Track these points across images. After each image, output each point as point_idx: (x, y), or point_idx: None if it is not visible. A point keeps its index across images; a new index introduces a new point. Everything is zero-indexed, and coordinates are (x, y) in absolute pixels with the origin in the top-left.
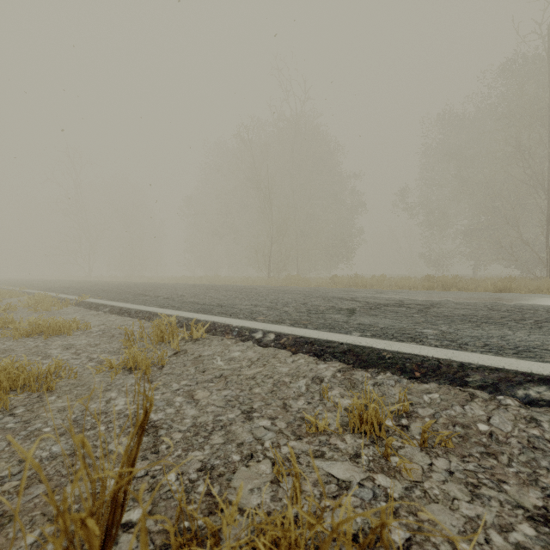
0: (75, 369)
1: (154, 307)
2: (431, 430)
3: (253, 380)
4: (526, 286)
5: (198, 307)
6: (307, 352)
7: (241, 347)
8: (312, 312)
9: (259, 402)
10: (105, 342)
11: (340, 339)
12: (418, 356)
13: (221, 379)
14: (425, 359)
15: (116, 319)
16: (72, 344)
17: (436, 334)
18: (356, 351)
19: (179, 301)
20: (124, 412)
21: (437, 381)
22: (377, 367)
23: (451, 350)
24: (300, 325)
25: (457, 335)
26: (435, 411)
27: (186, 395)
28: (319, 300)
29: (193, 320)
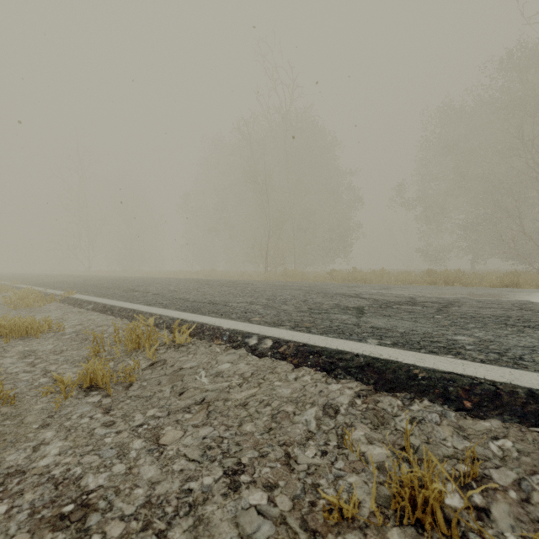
0: (18, 389)
1: (140, 304)
2: (528, 521)
3: (243, 409)
4: (532, 281)
5: (187, 304)
6: (313, 366)
7: (232, 357)
8: (315, 311)
9: (250, 451)
10: (73, 347)
11: (354, 349)
12: (464, 376)
13: (201, 406)
14: (475, 382)
15: (97, 318)
16: (34, 350)
17: (474, 343)
18: (376, 366)
19: (168, 297)
20: (49, 472)
21: (500, 416)
22: (408, 390)
23: (506, 368)
24: (302, 328)
25: (502, 345)
26: (518, 476)
27: (148, 437)
28: (320, 297)
29: (177, 322)
